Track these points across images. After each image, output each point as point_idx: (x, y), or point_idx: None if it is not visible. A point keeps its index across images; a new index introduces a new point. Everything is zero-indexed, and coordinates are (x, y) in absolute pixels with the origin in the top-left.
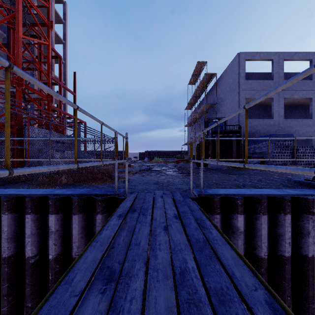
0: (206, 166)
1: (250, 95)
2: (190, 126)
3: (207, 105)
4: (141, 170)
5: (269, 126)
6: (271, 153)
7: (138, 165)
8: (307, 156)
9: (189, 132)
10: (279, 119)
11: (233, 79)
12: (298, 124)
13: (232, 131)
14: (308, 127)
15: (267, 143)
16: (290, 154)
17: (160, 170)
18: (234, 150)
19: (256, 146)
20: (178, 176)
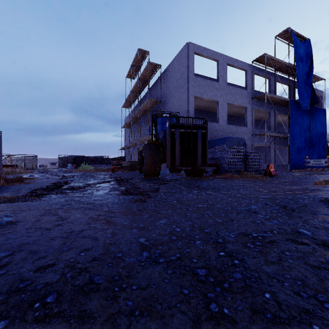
0: (157, 176)
1: (199, 93)
2: (128, 128)
3: (151, 101)
4: (39, 188)
5: (215, 131)
6: (227, 158)
7: (50, 175)
8: (255, 163)
9: (126, 134)
10: (224, 124)
11: (180, 73)
12: (237, 131)
13: (195, 126)
14: (244, 134)
15: (221, 147)
16: (242, 160)
17: (83, 186)
18: (199, 153)
19: (208, 151)
20: (122, 205)
